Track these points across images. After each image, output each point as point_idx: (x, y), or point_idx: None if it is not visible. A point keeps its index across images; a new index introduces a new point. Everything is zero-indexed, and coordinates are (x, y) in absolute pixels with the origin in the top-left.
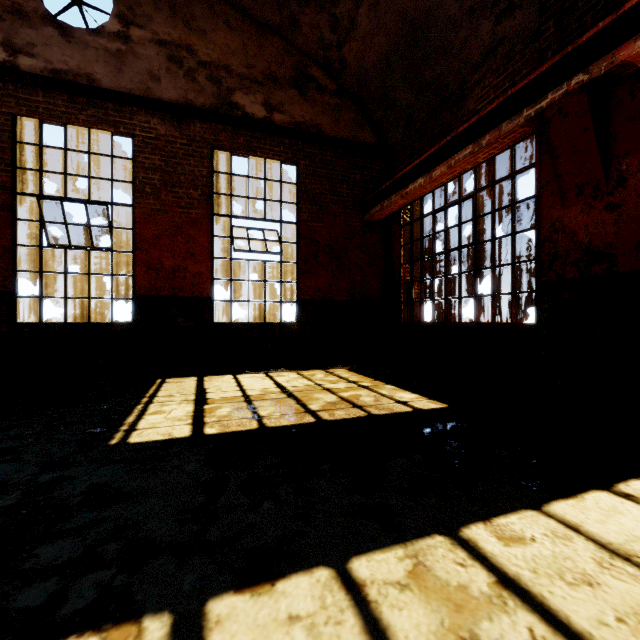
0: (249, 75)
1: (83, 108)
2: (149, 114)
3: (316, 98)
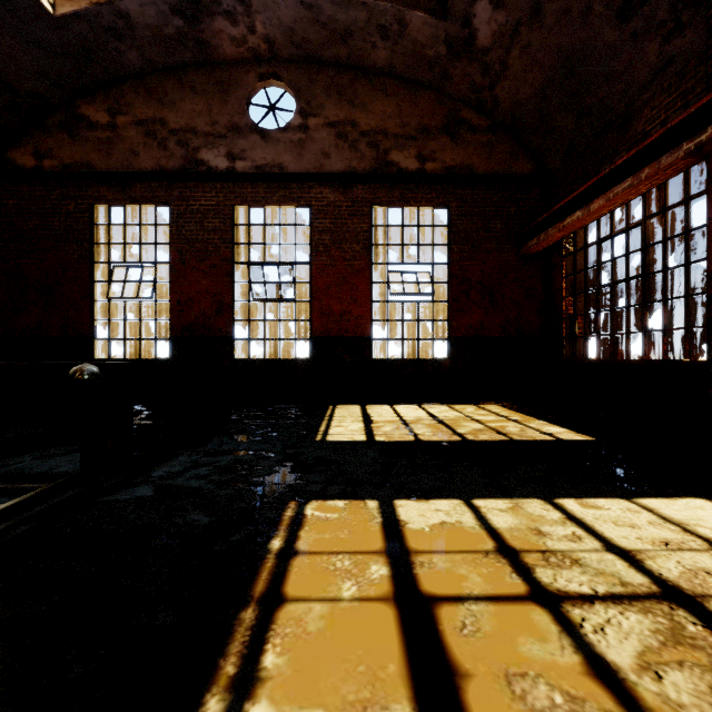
0: (403, 133)
1: (276, 191)
2: (322, 186)
3: (468, 139)
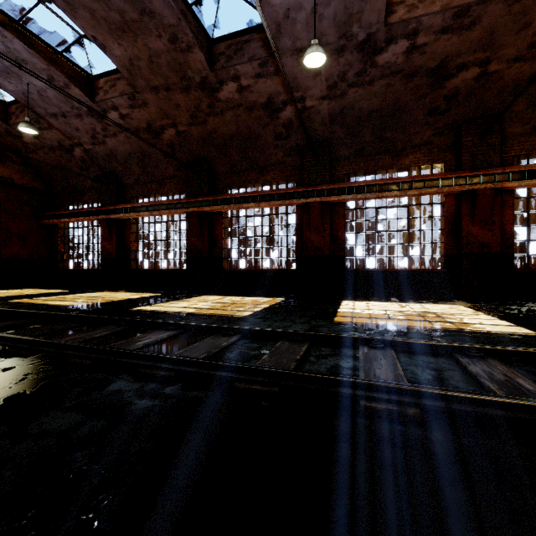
0: None
1: None
2: None
3: (11, 165)
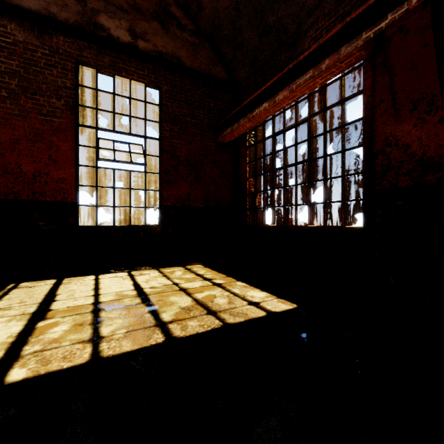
0: (114, 1)
1: None
2: (5, 18)
3: (177, 34)
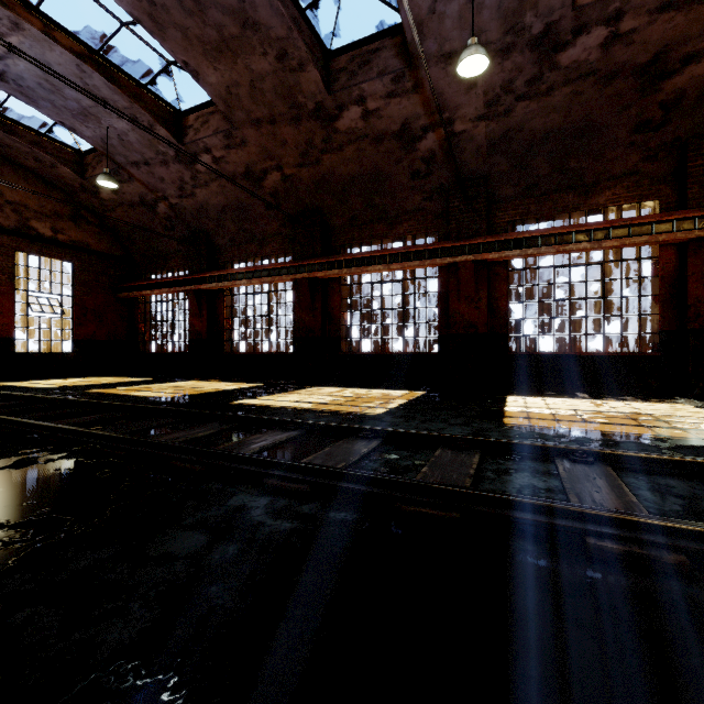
0: (41, 211)
1: None
2: None
3: (86, 228)
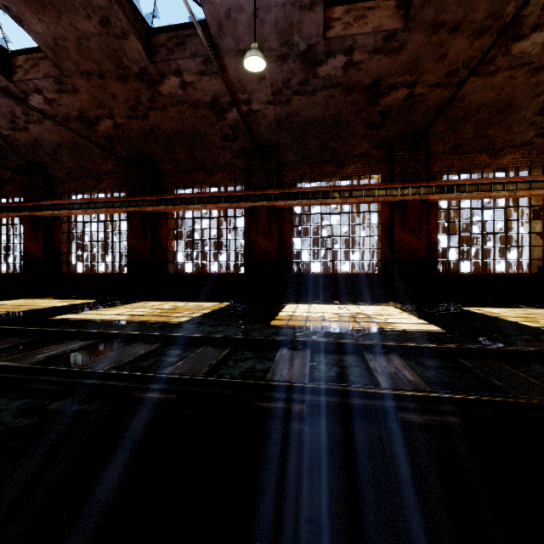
0: None
1: None
2: None
3: None
